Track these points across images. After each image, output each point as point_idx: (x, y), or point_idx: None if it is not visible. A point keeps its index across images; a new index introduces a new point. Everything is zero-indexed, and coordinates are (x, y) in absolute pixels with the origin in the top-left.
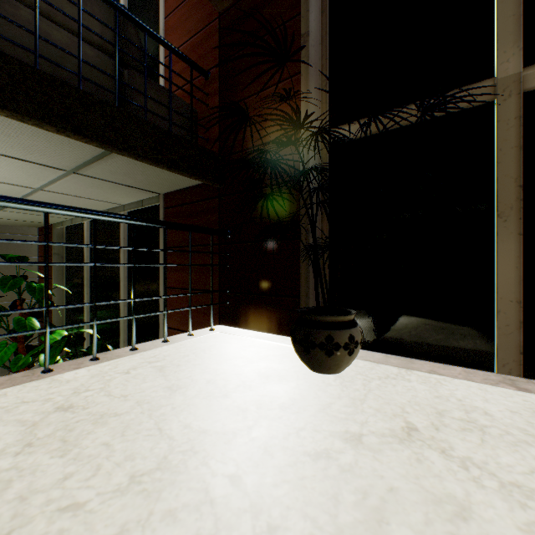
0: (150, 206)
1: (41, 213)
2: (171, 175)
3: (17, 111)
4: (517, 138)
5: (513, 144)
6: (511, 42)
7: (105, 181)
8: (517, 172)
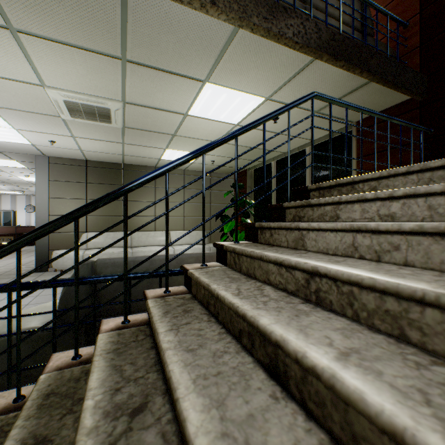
0: (334, 137)
1: (252, 158)
2: (383, 99)
3: (351, 64)
4: None
5: None
6: None
7: (327, 117)
8: None
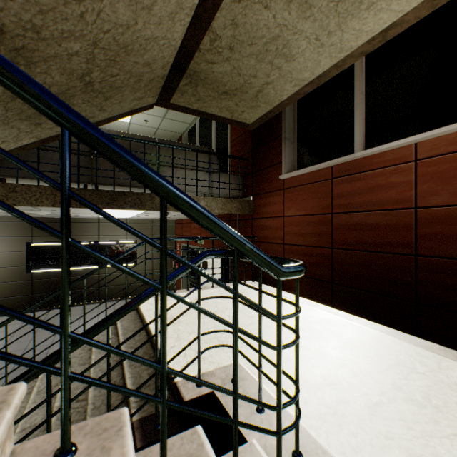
0: None
1: (178, 118)
2: None
3: None
4: None
5: None
6: None
7: None
8: None
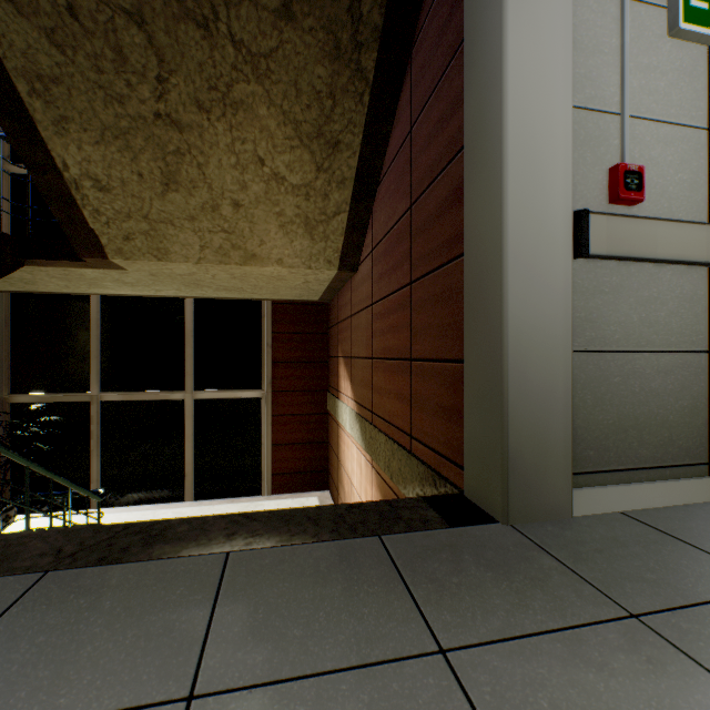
0: None
1: None
2: None
3: None
4: (98, 419)
5: (97, 421)
6: (96, 383)
7: None
8: (98, 432)
